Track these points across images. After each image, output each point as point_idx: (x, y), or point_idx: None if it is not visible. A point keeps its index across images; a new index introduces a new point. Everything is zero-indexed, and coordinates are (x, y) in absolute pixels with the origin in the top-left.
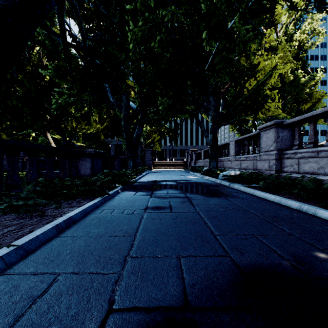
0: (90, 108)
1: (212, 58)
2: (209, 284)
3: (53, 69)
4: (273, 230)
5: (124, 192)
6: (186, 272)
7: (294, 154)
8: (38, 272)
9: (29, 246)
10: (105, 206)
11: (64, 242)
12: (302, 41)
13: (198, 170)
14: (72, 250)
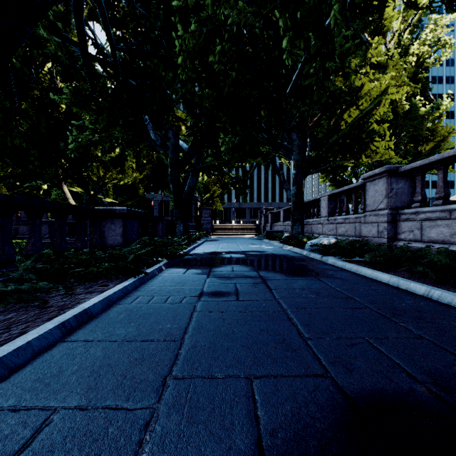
0: (123, 150)
1: (297, 77)
2: (300, 429)
3: (69, 94)
4: (394, 331)
5: (169, 270)
6: (262, 407)
7: (415, 214)
8: (21, 406)
9: (14, 360)
10: (140, 291)
11: (72, 350)
12: (421, 55)
13: (275, 237)
14: (81, 366)
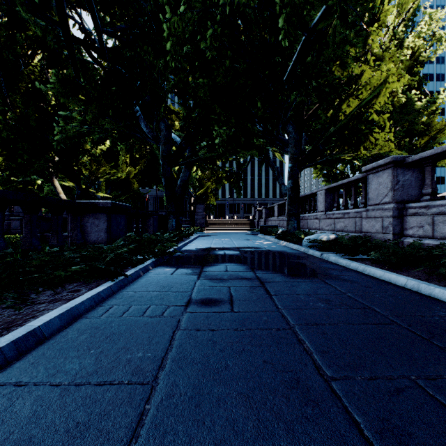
0: (113, 142)
1: (295, 62)
2: None
3: (56, 84)
4: (445, 363)
5: (156, 270)
6: None
7: (426, 208)
8: None
9: None
10: (116, 299)
11: None
12: (416, 49)
13: (270, 232)
14: None
